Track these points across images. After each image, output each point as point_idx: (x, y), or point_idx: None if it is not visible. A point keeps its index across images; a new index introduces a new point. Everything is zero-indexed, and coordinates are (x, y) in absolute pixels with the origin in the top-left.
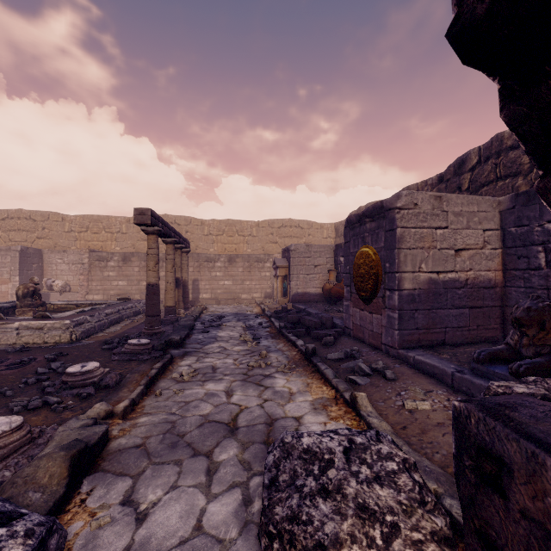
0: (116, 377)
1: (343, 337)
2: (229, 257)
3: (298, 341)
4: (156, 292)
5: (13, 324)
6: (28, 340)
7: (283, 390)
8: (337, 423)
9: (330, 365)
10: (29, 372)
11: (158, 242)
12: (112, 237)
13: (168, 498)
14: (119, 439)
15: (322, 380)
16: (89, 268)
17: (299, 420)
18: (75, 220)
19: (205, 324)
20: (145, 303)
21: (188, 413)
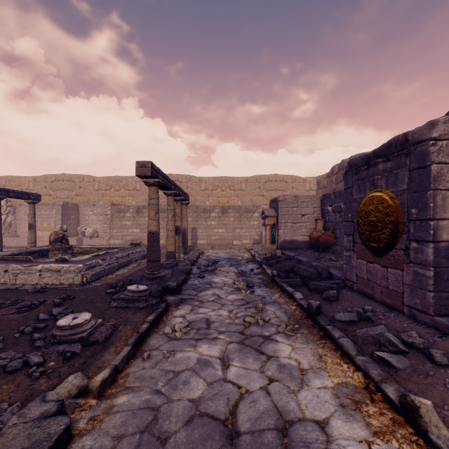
0: (107, 331)
1: (344, 290)
2: (222, 209)
3: (296, 293)
4: (156, 239)
5: (37, 266)
6: (48, 281)
7: (290, 364)
8: (387, 445)
9: (341, 329)
10: (32, 317)
11: (165, 197)
12: (129, 193)
13: None
14: (84, 437)
15: (337, 351)
16: (111, 218)
17: (324, 428)
18: (102, 181)
19: (201, 268)
20: (147, 249)
21: (175, 394)
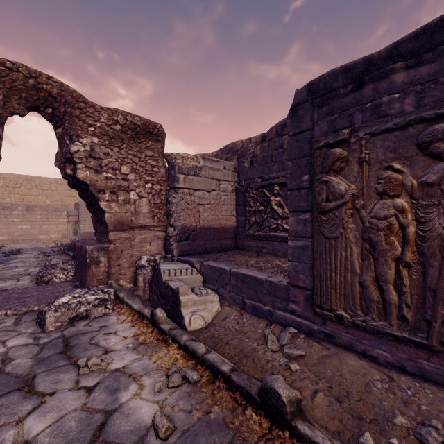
0: None
1: None
2: (27, 207)
3: (71, 253)
4: None
5: None
6: None
7: None
8: None
9: None
10: None
11: None
12: None
13: (3, 283)
14: None
15: None
16: None
17: None
18: None
19: (6, 253)
20: None
21: (5, 275)
